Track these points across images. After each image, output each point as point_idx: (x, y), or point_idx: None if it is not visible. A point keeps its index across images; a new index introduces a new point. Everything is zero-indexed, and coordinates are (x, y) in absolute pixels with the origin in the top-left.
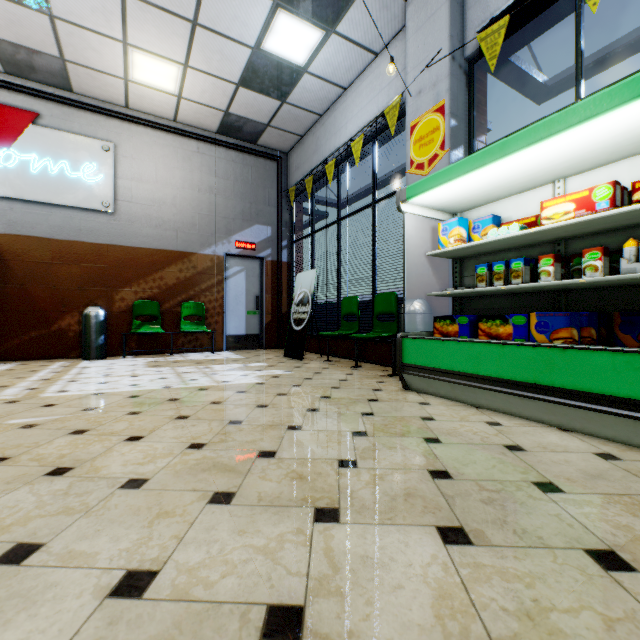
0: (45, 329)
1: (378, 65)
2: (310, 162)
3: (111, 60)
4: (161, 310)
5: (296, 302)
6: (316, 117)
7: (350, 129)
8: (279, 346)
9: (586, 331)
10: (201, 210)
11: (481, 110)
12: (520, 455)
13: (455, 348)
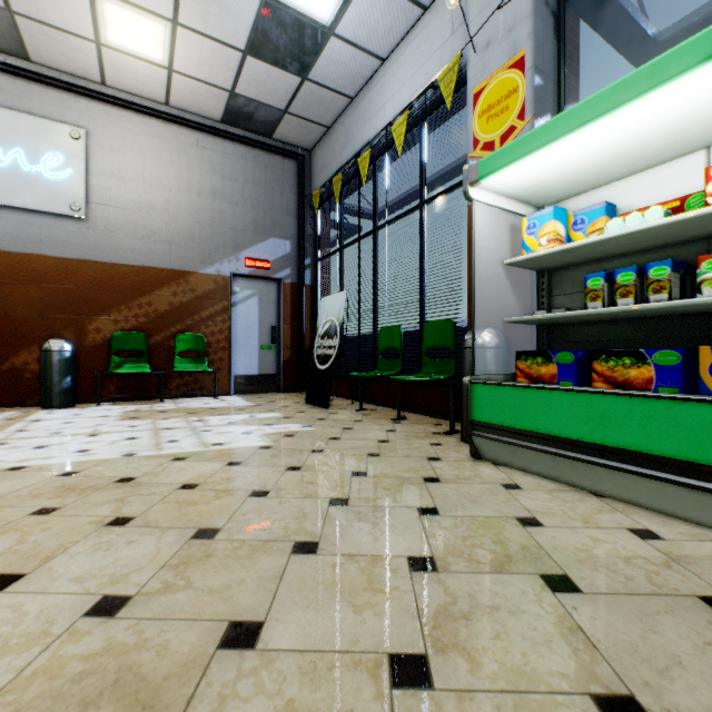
0: None
1: (427, 23)
2: (339, 159)
3: (74, 13)
4: (149, 344)
5: (320, 334)
6: (346, 101)
7: (390, 111)
8: (300, 389)
9: None
10: (201, 218)
11: (572, 68)
12: None
13: (561, 401)
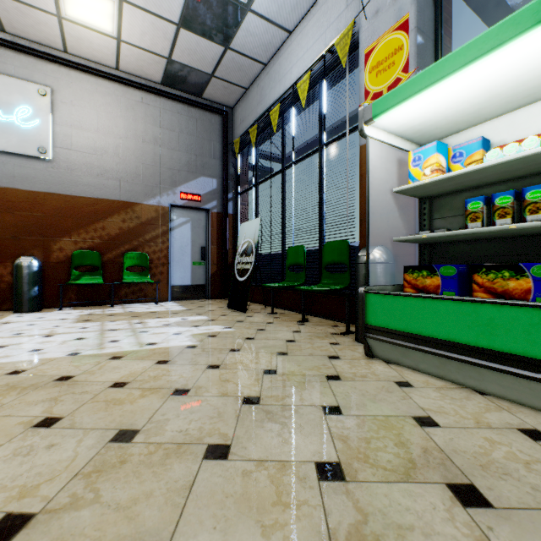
0: None
1: None
2: (254, 113)
3: None
4: (103, 260)
5: (240, 252)
6: (260, 66)
7: (295, 73)
8: (224, 296)
9: None
10: (145, 160)
11: (447, 31)
12: None
13: (448, 309)
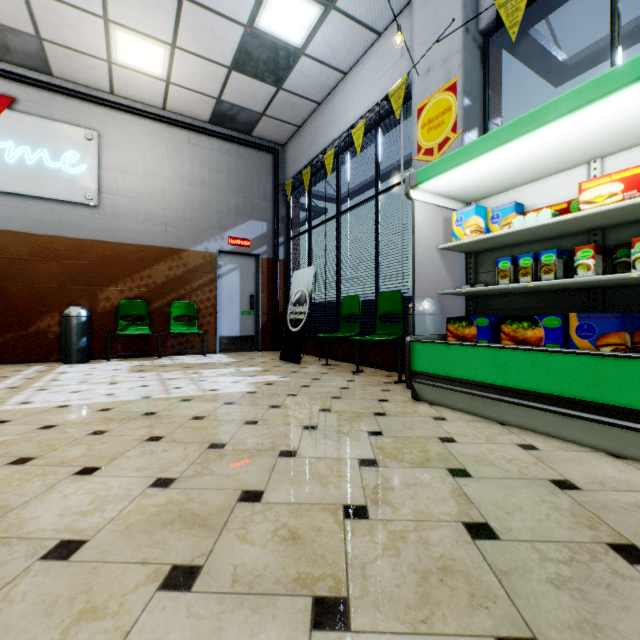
0: (22, 331)
1: (381, 46)
2: (308, 154)
3: (92, 39)
4: (149, 310)
5: (293, 302)
6: (314, 105)
7: (350, 116)
8: (275, 348)
9: (638, 336)
10: (192, 204)
11: (496, 90)
12: (576, 496)
13: (476, 354)
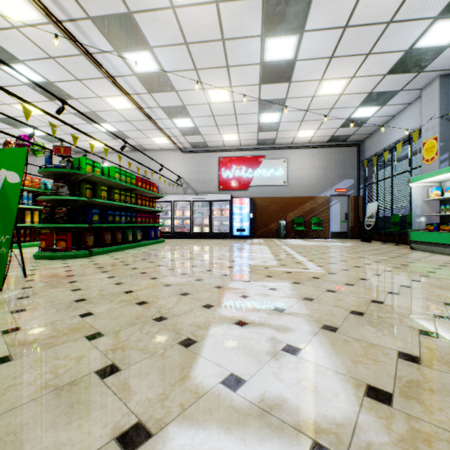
0: (266, 228)
1: (411, 108)
2: (375, 147)
3: (291, 135)
4: (303, 221)
5: (367, 217)
6: (378, 127)
7: (397, 135)
8: (357, 238)
9: None
10: (319, 177)
11: None
12: (426, 257)
13: (426, 234)
